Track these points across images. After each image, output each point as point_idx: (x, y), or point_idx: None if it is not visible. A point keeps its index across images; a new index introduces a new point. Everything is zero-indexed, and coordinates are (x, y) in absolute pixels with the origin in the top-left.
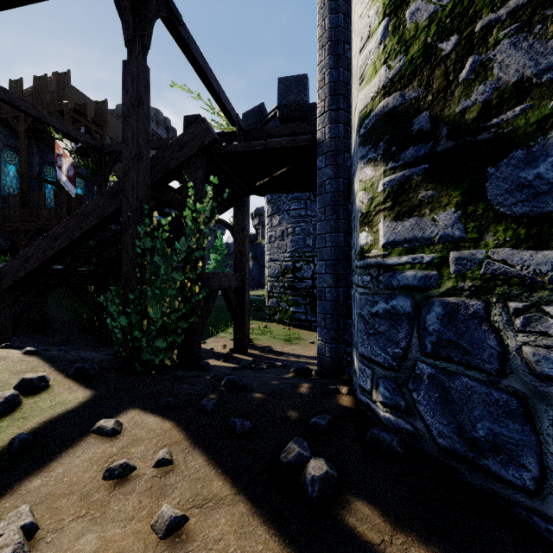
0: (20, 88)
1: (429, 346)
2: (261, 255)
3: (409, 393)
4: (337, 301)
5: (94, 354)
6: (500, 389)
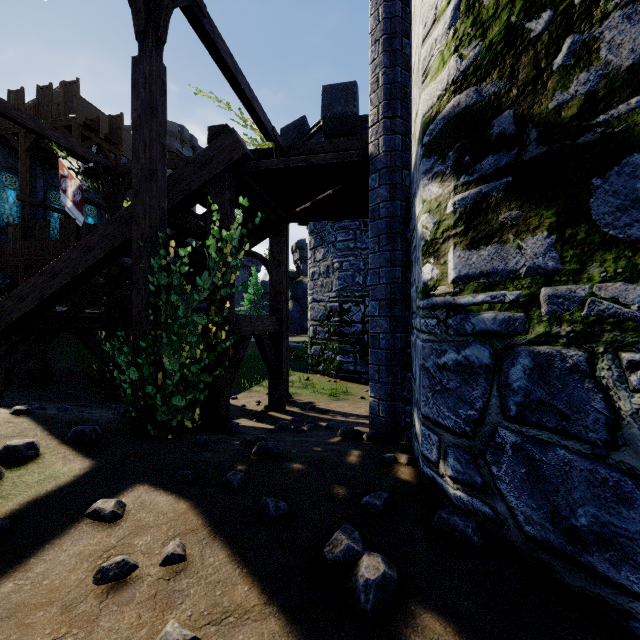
0: (20, 100)
1: (513, 407)
2: (302, 295)
3: (486, 467)
4: (393, 349)
5: (103, 413)
6: (609, 465)
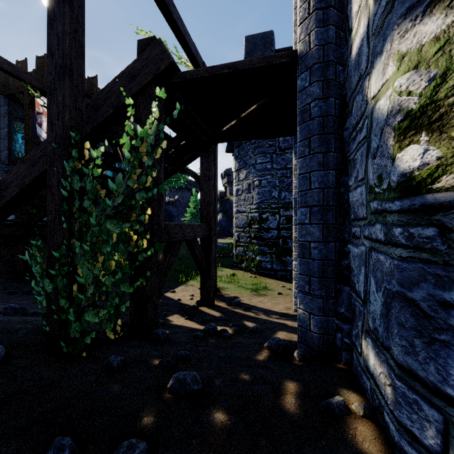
0: (25, 67)
1: None
2: (229, 209)
3: None
4: (327, 259)
5: None
6: None
